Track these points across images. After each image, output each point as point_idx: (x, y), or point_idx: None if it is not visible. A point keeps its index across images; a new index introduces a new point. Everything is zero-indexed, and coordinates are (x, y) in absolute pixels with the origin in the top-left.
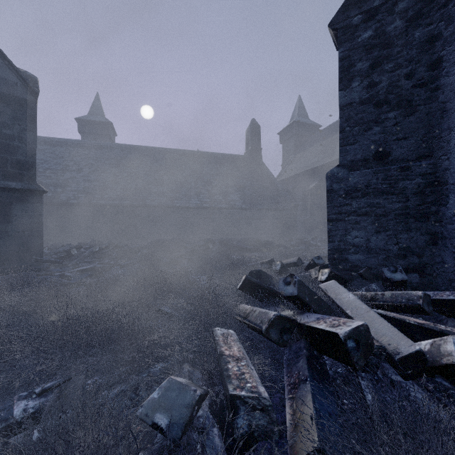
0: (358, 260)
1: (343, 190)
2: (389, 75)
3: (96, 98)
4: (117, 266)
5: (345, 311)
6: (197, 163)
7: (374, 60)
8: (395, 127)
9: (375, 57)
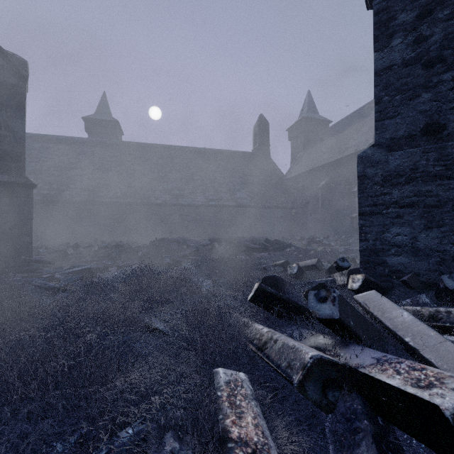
0: (401, 264)
1: (379, 176)
2: (444, 24)
3: (103, 97)
4: (115, 266)
5: (404, 339)
6: (204, 160)
7: (422, 8)
8: (453, 92)
9: (423, 4)
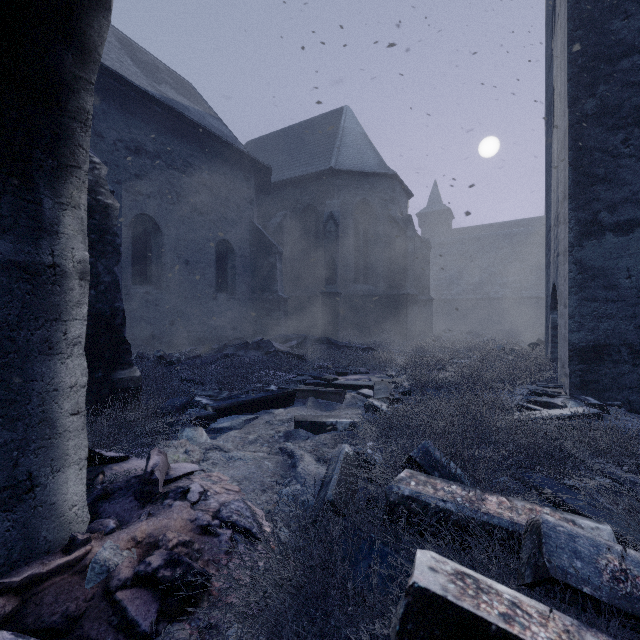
0: None
1: None
2: None
3: (433, 186)
4: None
5: None
6: None
7: None
8: None
9: None
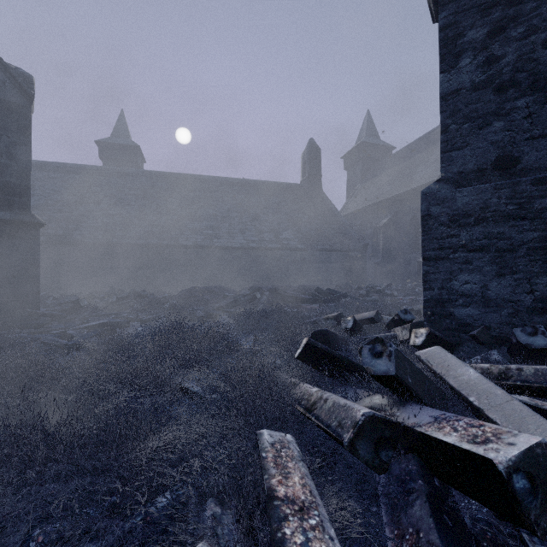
0: (470, 316)
1: (446, 216)
2: (518, 43)
3: (120, 116)
4: (138, 321)
5: (468, 398)
6: (243, 193)
7: (494, 25)
8: (528, 120)
9: (495, 20)
